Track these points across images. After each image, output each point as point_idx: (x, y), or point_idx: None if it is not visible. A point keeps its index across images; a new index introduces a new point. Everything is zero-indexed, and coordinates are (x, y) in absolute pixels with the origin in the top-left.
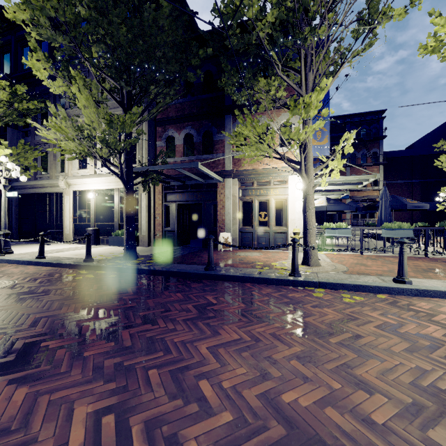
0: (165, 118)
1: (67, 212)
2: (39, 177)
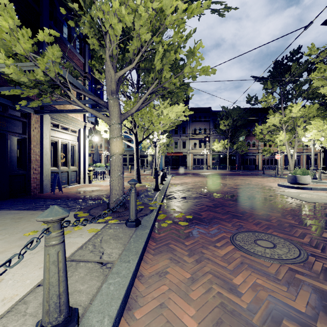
0: None
1: None
2: None
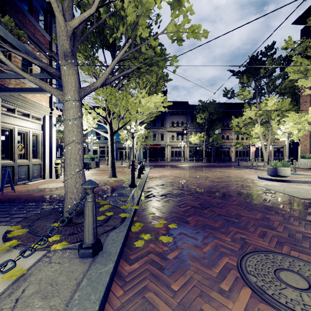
0: None
1: None
2: None
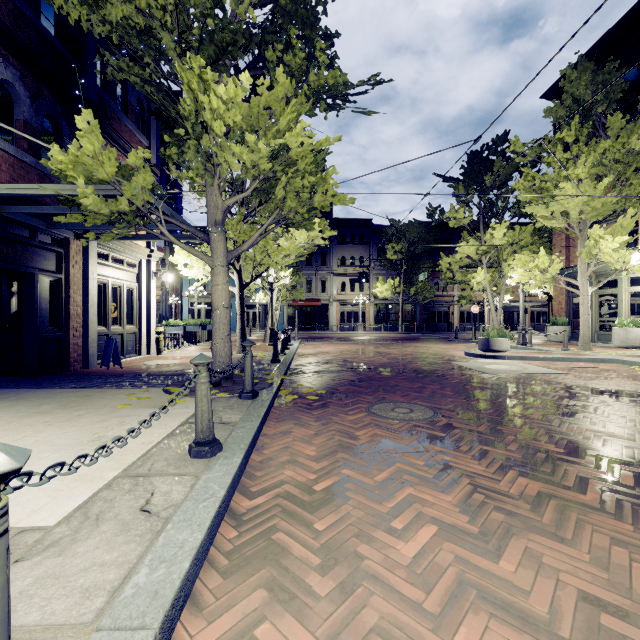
0: None
1: None
2: None
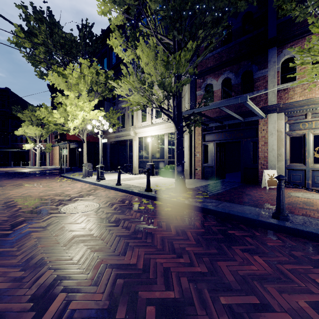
0: (204, 70)
1: (135, 152)
2: (120, 130)
